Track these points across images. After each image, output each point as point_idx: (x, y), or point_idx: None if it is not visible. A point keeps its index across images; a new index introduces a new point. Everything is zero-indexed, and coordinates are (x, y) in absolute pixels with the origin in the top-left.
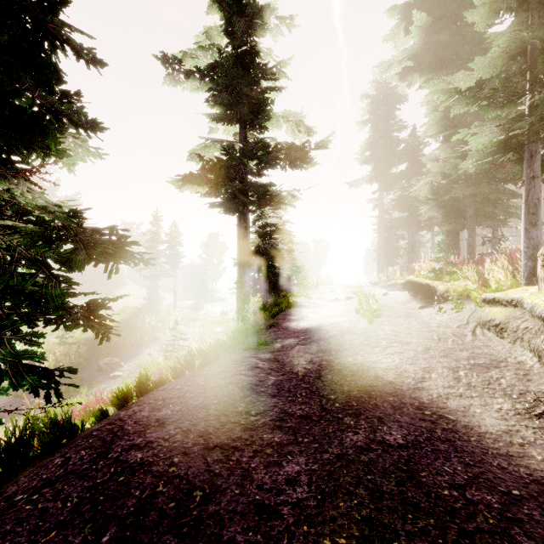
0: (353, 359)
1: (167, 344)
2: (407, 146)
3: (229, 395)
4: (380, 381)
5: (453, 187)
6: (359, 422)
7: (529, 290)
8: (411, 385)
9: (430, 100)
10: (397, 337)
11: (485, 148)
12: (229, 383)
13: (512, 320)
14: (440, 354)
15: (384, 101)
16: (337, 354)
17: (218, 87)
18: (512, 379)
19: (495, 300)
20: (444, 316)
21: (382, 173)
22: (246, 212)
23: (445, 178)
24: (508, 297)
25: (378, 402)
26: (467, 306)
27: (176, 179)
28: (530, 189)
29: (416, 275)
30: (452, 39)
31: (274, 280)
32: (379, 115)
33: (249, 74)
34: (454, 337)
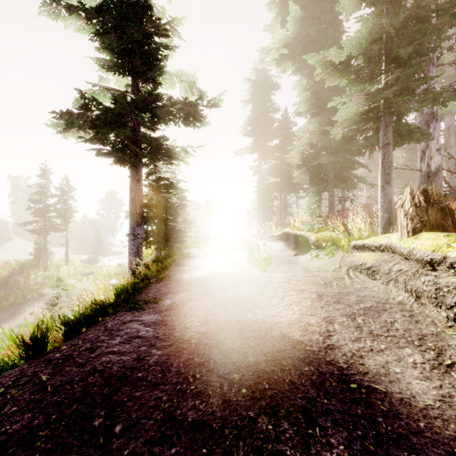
0: (252, 314)
1: (46, 303)
2: (281, 124)
3: (83, 397)
4: (287, 341)
5: (318, 156)
6: (279, 424)
7: (391, 236)
8: (321, 343)
9: (301, 84)
10: (290, 285)
11: (349, 120)
12: (88, 373)
13: (383, 263)
14: (333, 300)
15: (263, 86)
16: (235, 308)
17: (105, 26)
18: (404, 322)
19: (365, 246)
20: (320, 262)
21: (261, 145)
22: (138, 165)
23: (312, 149)
24: (377, 243)
25: (294, 377)
26: (335, 252)
27: (57, 123)
28: (386, 154)
29: (291, 228)
30: (317, 36)
31: (168, 232)
32: (259, 97)
33: (141, 26)
34: (335, 280)
